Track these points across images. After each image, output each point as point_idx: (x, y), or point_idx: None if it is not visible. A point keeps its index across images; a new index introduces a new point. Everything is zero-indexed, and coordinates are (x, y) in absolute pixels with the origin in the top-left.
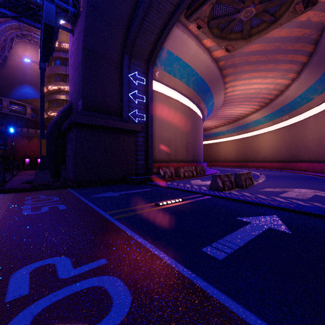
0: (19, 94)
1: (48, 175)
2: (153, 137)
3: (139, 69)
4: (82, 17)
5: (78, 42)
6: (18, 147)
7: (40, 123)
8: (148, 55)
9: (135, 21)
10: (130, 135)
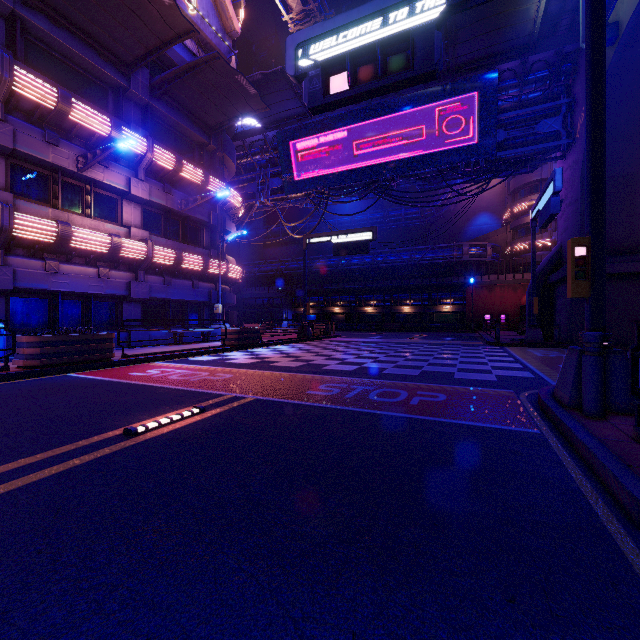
0: (473, 229)
1: (540, 333)
2: None
3: None
4: (578, 146)
5: (573, 174)
6: (477, 300)
7: (531, 281)
8: None
9: None
10: None
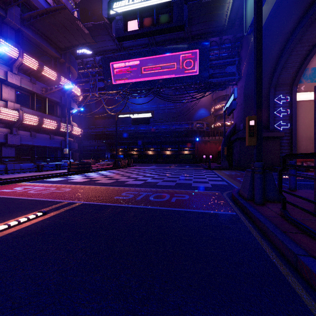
0: (198, 115)
1: (227, 163)
2: (299, 138)
3: (284, 92)
4: (242, 79)
5: (240, 92)
6: (200, 148)
7: (223, 140)
8: (291, 80)
9: (277, 69)
10: (275, 140)
